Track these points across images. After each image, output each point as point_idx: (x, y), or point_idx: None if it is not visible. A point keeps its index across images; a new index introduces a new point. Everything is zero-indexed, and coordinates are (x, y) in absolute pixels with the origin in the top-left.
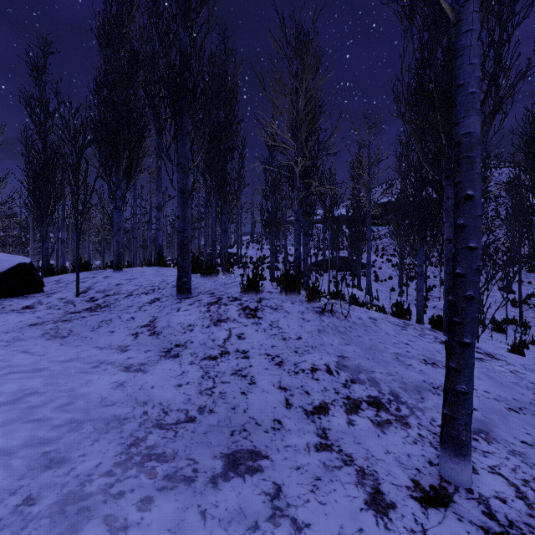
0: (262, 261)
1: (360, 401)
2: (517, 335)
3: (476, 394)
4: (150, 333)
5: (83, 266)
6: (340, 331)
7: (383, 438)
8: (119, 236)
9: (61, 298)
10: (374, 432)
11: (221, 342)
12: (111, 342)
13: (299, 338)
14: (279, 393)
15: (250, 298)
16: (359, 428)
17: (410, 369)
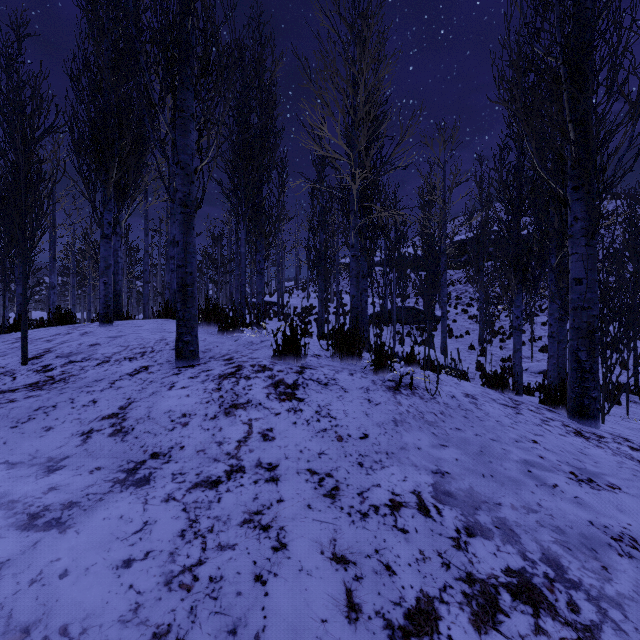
0: (308, 312)
1: (495, 587)
2: (635, 407)
3: None
4: (112, 430)
5: (62, 318)
6: (428, 421)
7: None
8: (107, 276)
9: None
10: None
11: (232, 447)
12: (38, 450)
13: (365, 437)
14: (333, 573)
15: (286, 367)
16: None
17: (558, 496)
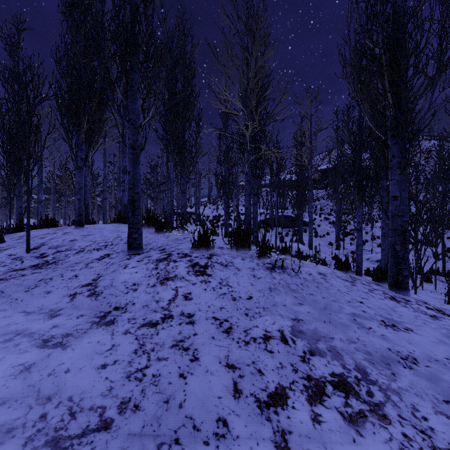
0: (217, 219)
1: (324, 382)
2: (442, 284)
3: (449, 365)
4: (89, 293)
5: (49, 223)
6: (292, 289)
7: (360, 445)
8: (80, 194)
9: (11, 254)
10: (348, 434)
11: (165, 303)
12: (43, 304)
13: (250, 298)
14: (226, 373)
15: (200, 254)
16: (328, 428)
17: (371, 334)
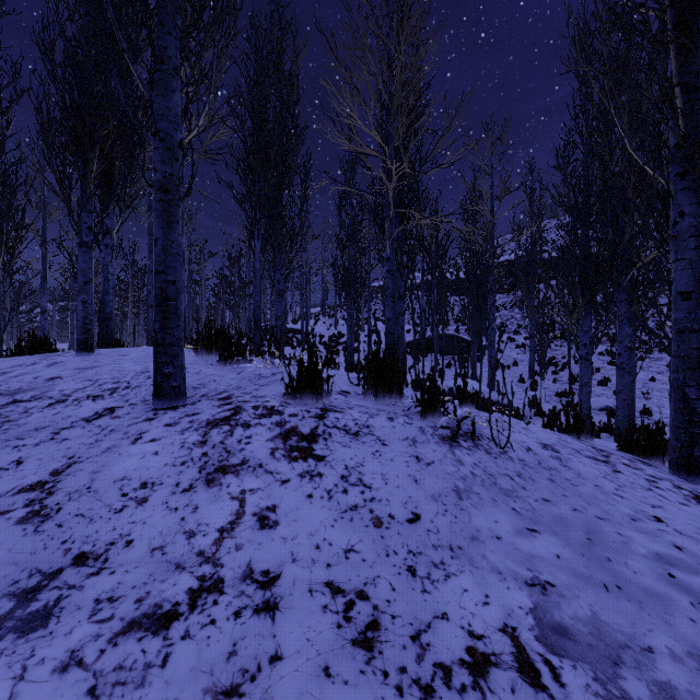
0: (336, 340)
1: None
2: None
3: None
4: (25, 512)
5: (36, 345)
6: (503, 488)
7: None
8: (86, 293)
9: None
10: None
11: (209, 540)
12: None
13: (415, 520)
14: None
15: (302, 409)
16: None
17: None
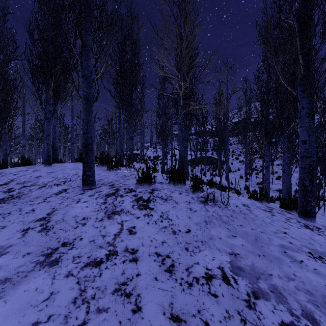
0: (156, 159)
1: None
2: None
3: None
4: (40, 228)
5: (25, 162)
6: (224, 221)
7: None
8: (48, 139)
9: None
10: None
11: (111, 238)
12: None
13: (188, 231)
14: None
15: (144, 190)
16: None
17: (304, 269)
